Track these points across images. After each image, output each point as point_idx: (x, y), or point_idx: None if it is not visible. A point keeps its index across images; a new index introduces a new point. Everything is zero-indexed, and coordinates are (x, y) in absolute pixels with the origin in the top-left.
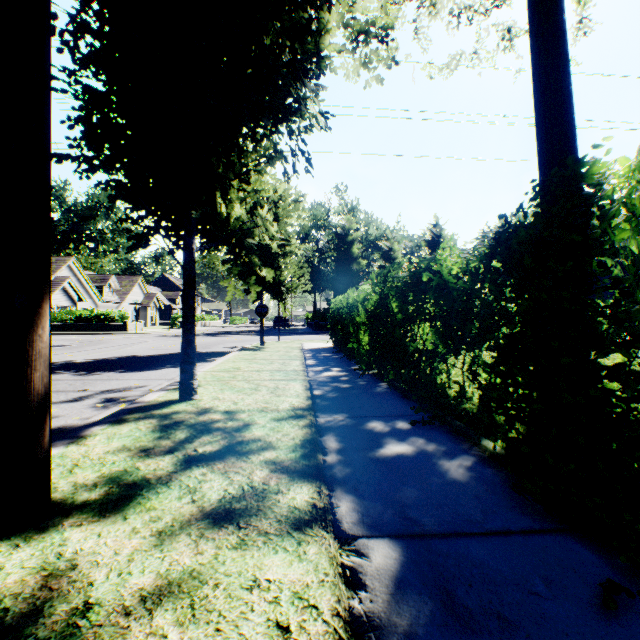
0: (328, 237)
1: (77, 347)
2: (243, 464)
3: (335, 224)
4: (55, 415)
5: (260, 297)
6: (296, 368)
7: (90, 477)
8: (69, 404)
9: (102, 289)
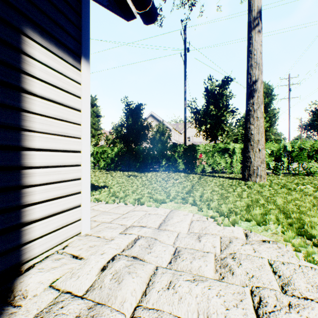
0: None
1: None
2: None
3: None
4: None
5: None
6: None
7: None
8: None
9: None
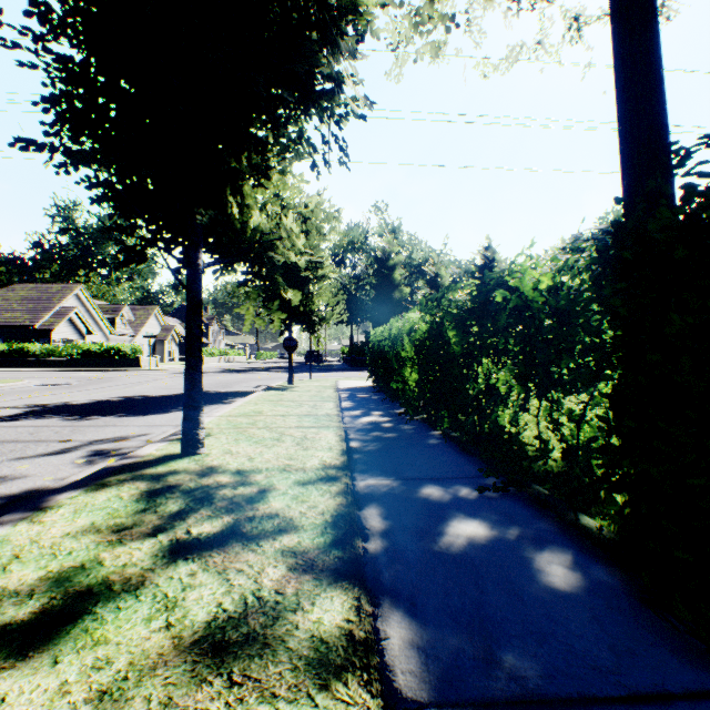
0: (366, 262)
1: (79, 386)
2: (250, 556)
3: (374, 247)
4: (23, 474)
5: (288, 328)
6: (329, 412)
7: (28, 579)
8: (46, 459)
9: (114, 320)
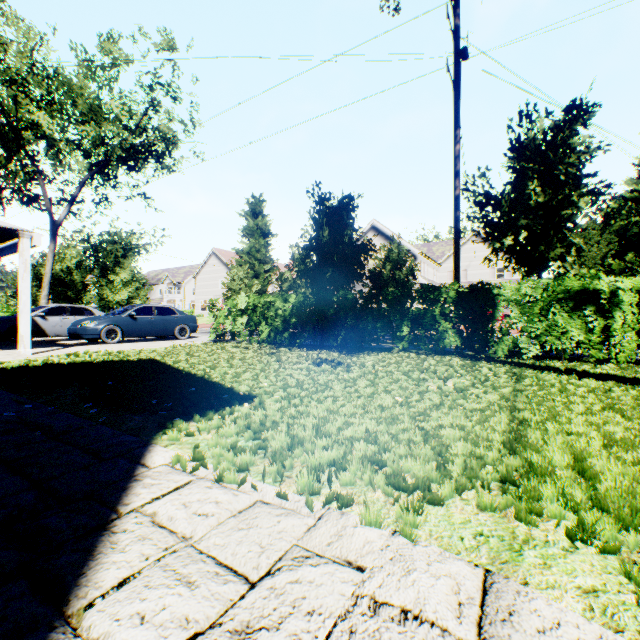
0: None
1: None
2: None
3: None
4: None
5: None
6: None
7: None
8: None
9: None
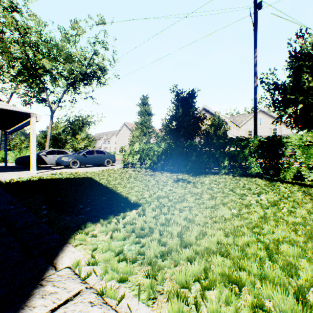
0: None
1: None
2: None
3: None
4: None
5: None
6: None
7: None
8: None
9: None
